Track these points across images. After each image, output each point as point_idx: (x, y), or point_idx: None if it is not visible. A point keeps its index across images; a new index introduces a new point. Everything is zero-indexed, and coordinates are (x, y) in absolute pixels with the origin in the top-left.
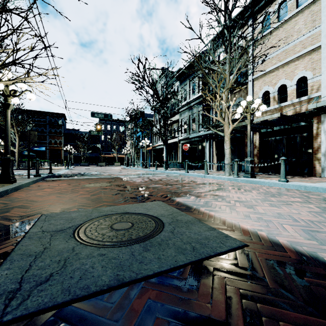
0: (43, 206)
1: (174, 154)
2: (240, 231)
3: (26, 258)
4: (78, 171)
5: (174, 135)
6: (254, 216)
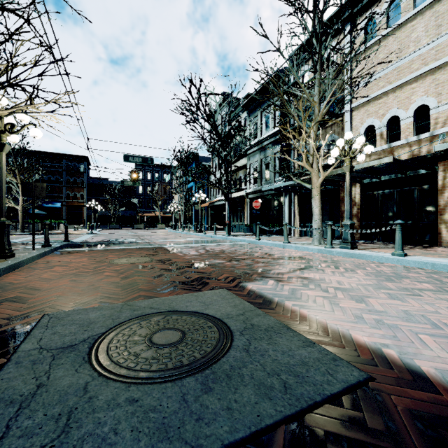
0: (48, 298)
1: (240, 212)
2: (354, 348)
3: (4, 409)
4: (106, 237)
5: (240, 186)
6: (370, 318)
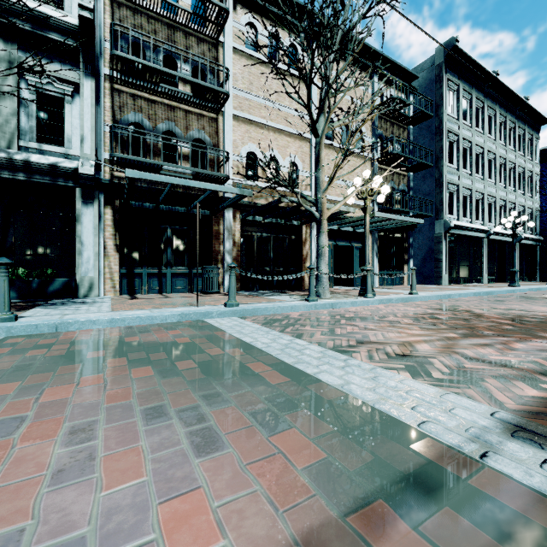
0: None
1: None
2: None
3: None
4: None
5: None
6: None
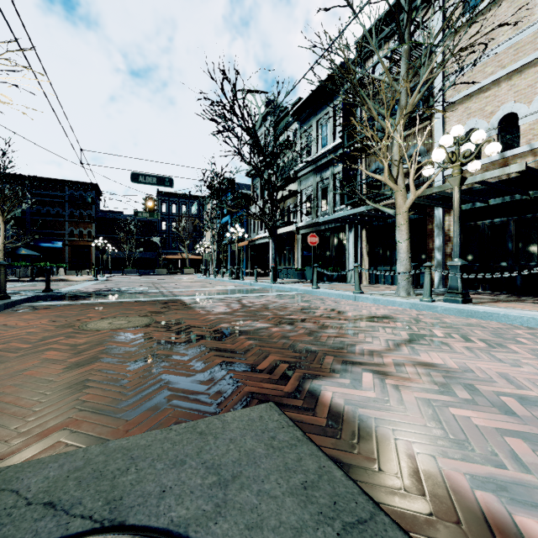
0: None
1: (288, 253)
2: None
3: None
4: (111, 285)
5: (288, 219)
6: None
